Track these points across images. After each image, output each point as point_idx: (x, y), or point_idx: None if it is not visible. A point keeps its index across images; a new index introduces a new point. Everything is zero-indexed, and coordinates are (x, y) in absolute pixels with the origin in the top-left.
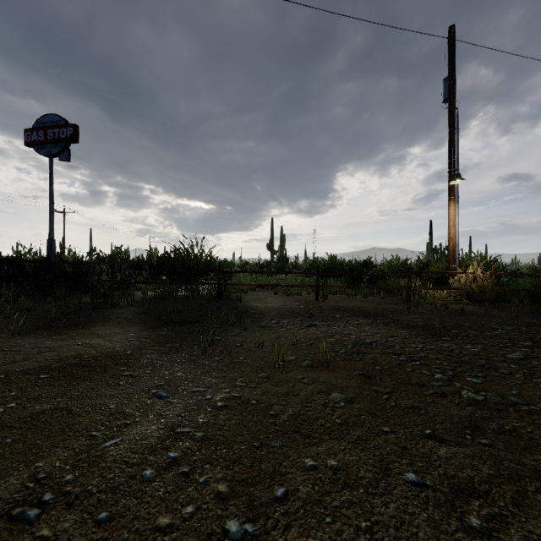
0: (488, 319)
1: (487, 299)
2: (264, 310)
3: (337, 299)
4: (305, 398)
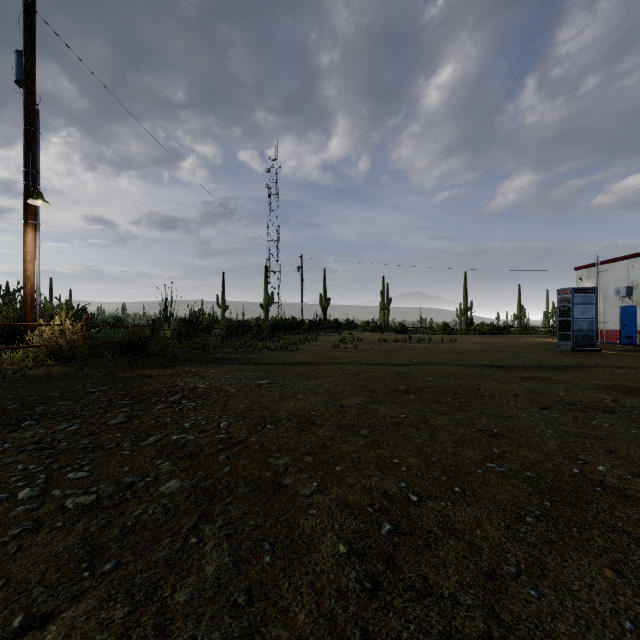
0: (82, 382)
1: (78, 356)
2: None
3: None
4: None
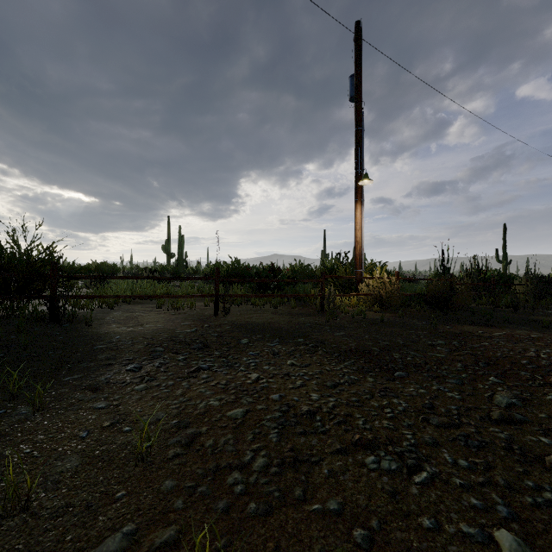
0: (414, 332)
1: (394, 305)
2: (124, 341)
3: (242, 312)
4: None
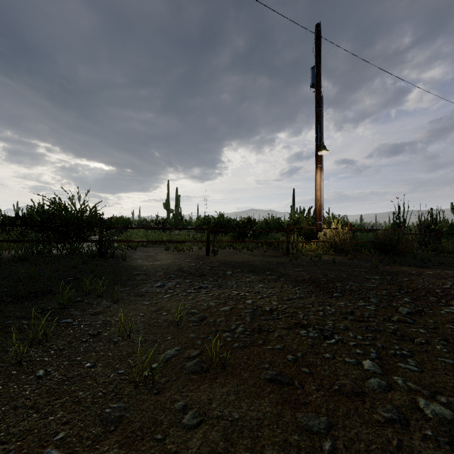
0: (357, 269)
1: (346, 250)
2: (149, 270)
3: (227, 253)
4: None
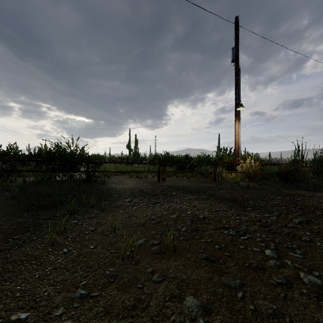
0: (265, 192)
1: (257, 178)
2: (121, 191)
3: (172, 180)
4: (156, 313)
